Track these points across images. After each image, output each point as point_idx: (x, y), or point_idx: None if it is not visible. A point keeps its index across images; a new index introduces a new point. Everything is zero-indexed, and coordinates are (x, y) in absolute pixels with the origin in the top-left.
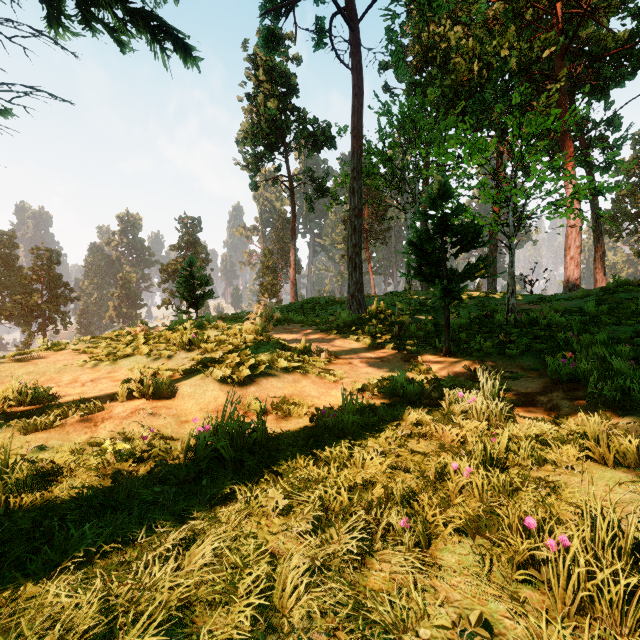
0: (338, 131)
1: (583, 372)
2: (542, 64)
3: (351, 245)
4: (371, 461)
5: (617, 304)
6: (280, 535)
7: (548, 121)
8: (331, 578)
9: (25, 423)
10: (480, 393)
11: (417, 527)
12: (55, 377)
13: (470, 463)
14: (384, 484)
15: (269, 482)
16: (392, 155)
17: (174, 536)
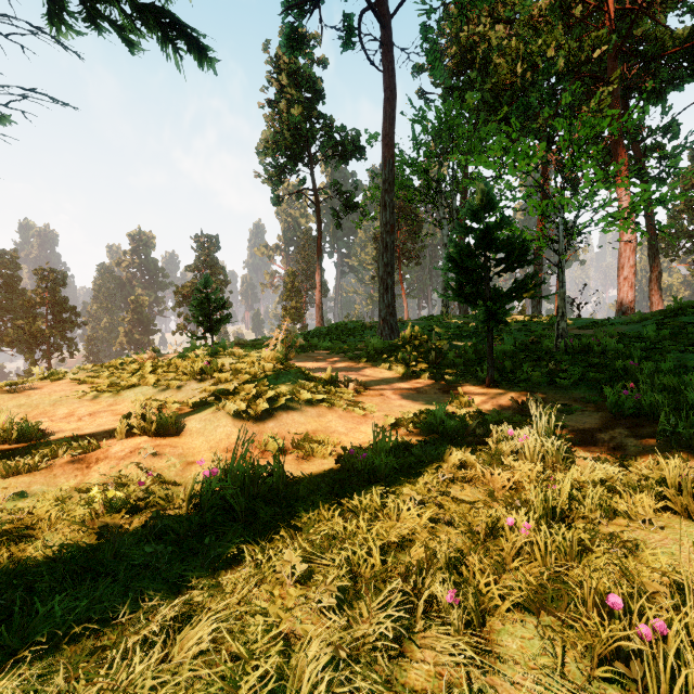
0: (368, 139)
1: (649, 405)
2: (592, 66)
3: (382, 264)
4: (408, 512)
5: (680, 329)
6: (297, 610)
7: (603, 123)
8: (360, 672)
9: (5, 465)
10: (532, 430)
11: (468, 603)
12: (49, 410)
13: (528, 517)
14: (424, 542)
15: (286, 539)
16: (427, 166)
17: (163, 614)
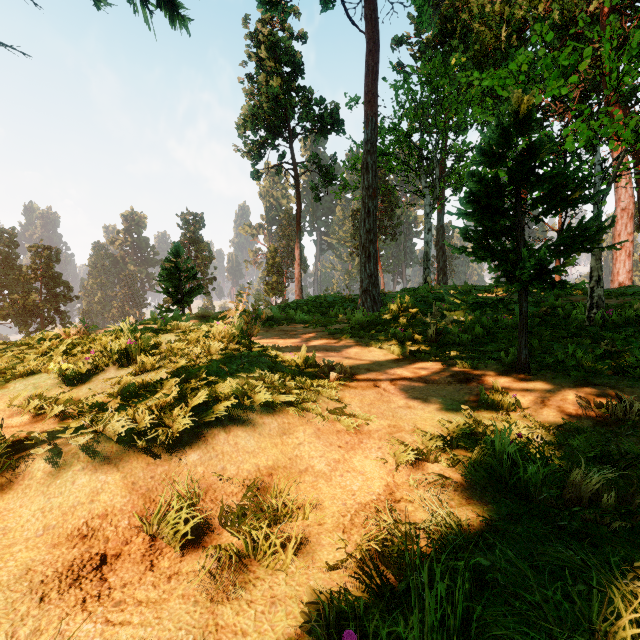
0: (348, 102)
1: None
2: (580, 28)
3: (364, 231)
4: None
5: None
6: None
7: None
8: None
9: None
10: None
11: None
12: None
13: None
14: None
15: None
16: (410, 131)
17: None
